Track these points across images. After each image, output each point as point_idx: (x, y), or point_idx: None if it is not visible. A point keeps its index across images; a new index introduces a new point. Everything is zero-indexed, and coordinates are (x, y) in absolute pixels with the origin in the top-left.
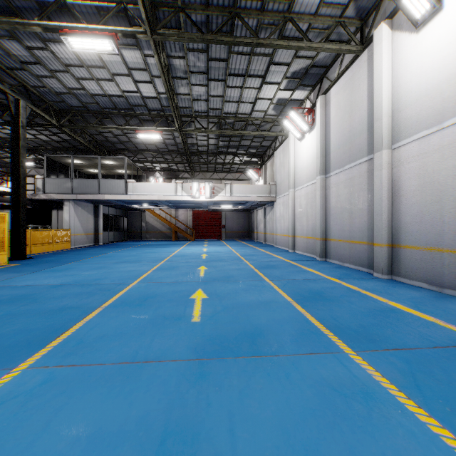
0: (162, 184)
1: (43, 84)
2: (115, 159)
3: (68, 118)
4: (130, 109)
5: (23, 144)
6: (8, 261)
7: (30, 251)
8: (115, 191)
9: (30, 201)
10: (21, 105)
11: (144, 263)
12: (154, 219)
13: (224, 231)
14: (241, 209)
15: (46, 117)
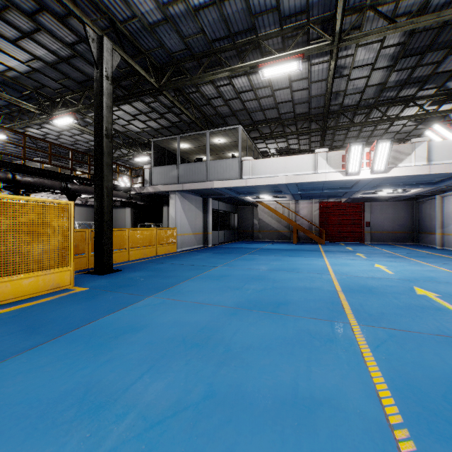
0: (292, 157)
1: (131, 9)
2: (226, 133)
3: (168, 75)
4: (250, 28)
5: (107, 103)
6: (71, 282)
7: (127, 256)
8: (226, 175)
9: (139, 195)
10: (103, 45)
11: (304, 322)
12: (268, 215)
13: (369, 230)
14: (406, 197)
15: (142, 72)
